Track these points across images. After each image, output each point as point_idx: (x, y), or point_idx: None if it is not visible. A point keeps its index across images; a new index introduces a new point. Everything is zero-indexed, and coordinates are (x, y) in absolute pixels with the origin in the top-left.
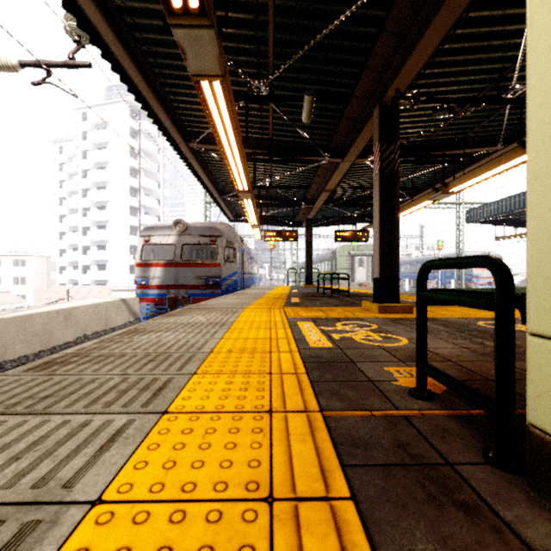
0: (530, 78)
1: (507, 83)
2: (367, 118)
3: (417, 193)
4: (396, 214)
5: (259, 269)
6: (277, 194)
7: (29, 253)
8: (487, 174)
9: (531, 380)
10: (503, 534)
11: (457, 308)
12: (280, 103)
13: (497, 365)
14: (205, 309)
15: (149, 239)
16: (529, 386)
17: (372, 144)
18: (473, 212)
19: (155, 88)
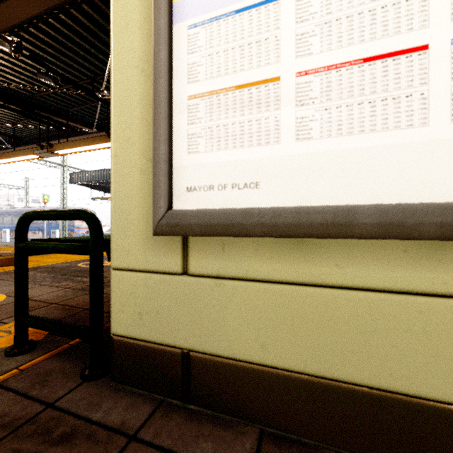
0: (113, 83)
1: (99, 86)
2: None
3: (21, 144)
4: None
5: None
6: None
7: None
8: (86, 148)
9: (114, 302)
10: (95, 434)
11: (62, 254)
12: None
13: (91, 298)
14: None
15: None
16: (112, 307)
17: None
18: (76, 175)
19: None
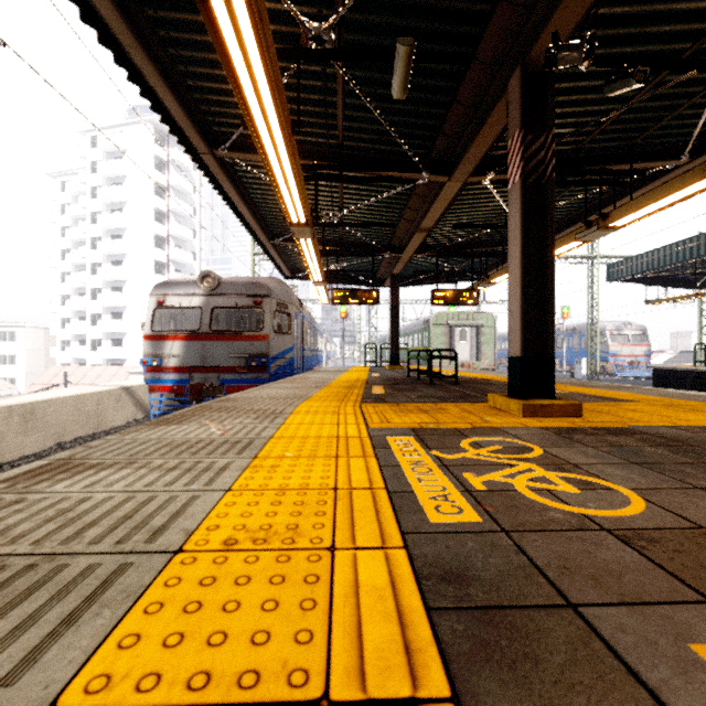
0: None
1: None
2: (493, 102)
3: None
4: (549, 250)
5: (326, 344)
6: (350, 237)
7: (21, 323)
8: (677, 195)
9: None
10: None
11: (642, 406)
12: (355, 78)
13: None
14: (231, 408)
15: (164, 300)
16: None
17: (493, 154)
18: (617, 266)
19: (151, 46)
